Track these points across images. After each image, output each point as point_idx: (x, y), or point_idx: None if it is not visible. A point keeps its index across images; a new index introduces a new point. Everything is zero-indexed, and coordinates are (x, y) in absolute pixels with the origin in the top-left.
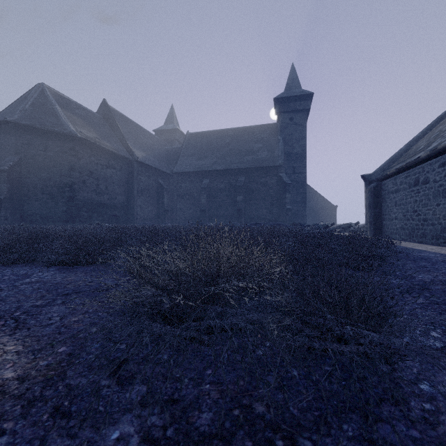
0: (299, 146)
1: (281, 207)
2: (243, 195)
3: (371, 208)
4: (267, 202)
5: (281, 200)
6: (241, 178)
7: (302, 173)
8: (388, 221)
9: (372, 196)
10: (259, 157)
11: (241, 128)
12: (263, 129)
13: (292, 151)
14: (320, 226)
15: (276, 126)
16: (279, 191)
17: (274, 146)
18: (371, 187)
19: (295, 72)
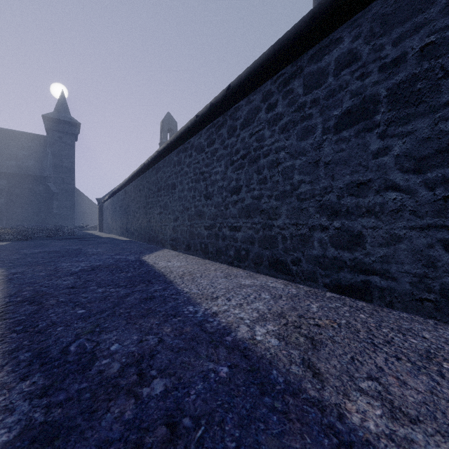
0: (68, 162)
1: (49, 211)
2: (5, 198)
3: (99, 217)
4: (35, 206)
5: (49, 205)
6: (2, 181)
7: (71, 185)
8: (104, 224)
9: (99, 210)
10: (25, 165)
11: (2, 129)
12: (30, 138)
13: (61, 165)
14: (77, 227)
15: (45, 139)
16: (47, 198)
17: (43, 157)
18: (99, 206)
19: (65, 99)
